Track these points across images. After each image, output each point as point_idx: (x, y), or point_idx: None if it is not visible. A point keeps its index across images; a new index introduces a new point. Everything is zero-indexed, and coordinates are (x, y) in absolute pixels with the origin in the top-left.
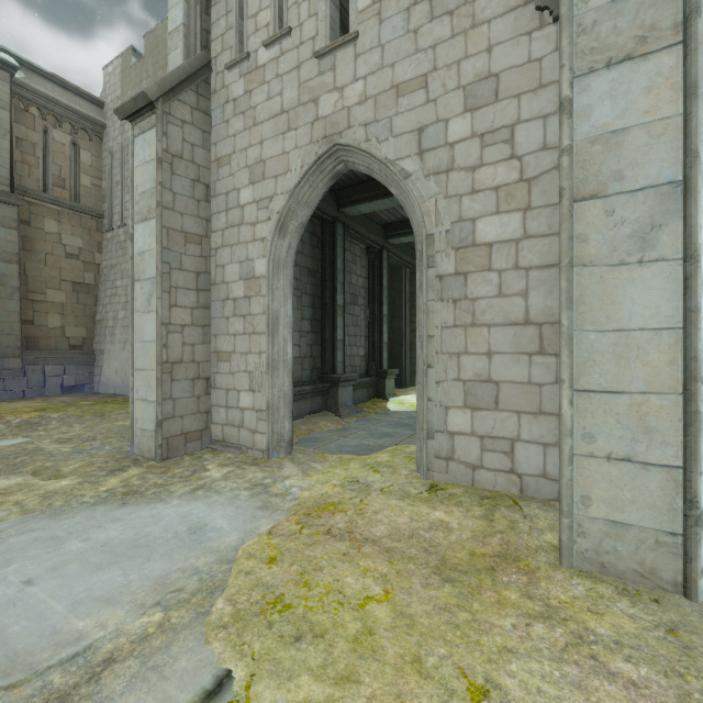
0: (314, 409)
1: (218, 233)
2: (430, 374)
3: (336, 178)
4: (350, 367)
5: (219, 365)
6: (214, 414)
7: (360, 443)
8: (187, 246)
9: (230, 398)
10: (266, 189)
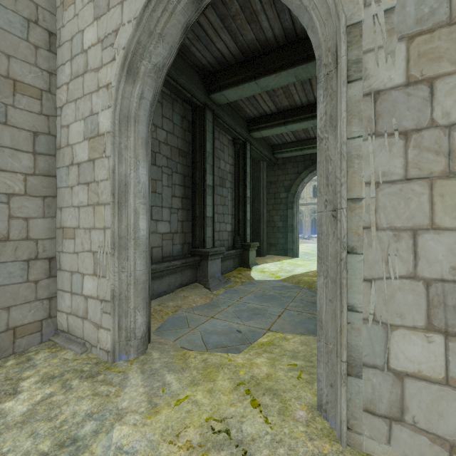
0: (185, 281)
1: (62, 88)
2: (352, 264)
3: (199, 3)
4: (219, 241)
5: (63, 242)
6: (59, 300)
7: (229, 327)
8: (16, 97)
9: (73, 282)
10: (111, 21)
